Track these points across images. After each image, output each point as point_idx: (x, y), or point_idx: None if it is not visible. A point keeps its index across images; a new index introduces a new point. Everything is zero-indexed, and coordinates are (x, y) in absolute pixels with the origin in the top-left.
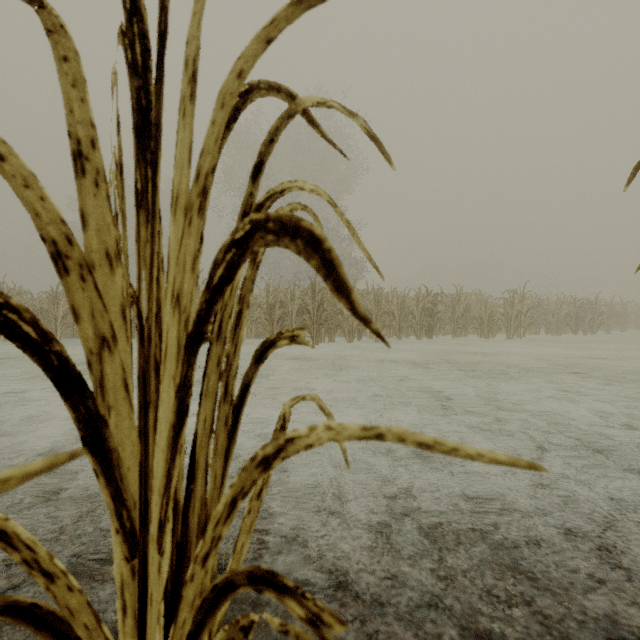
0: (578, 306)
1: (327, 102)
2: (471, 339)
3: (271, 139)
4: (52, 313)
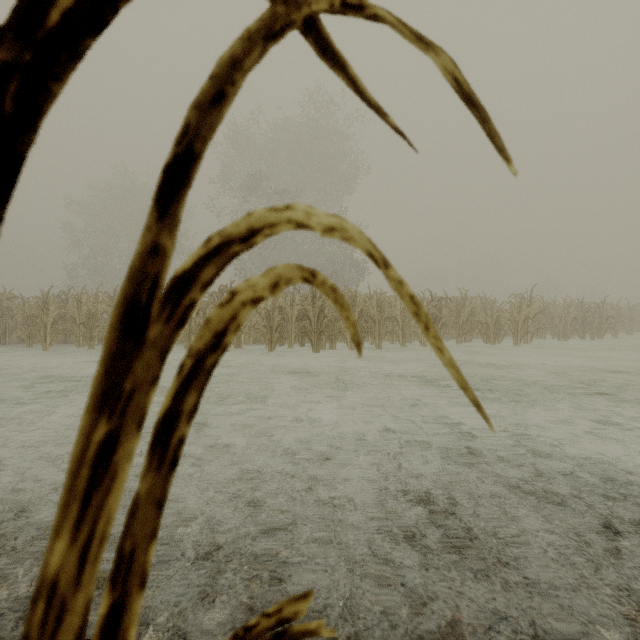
0: (585, 310)
1: (366, 8)
2: (476, 345)
3: (218, 93)
4: (41, 319)
